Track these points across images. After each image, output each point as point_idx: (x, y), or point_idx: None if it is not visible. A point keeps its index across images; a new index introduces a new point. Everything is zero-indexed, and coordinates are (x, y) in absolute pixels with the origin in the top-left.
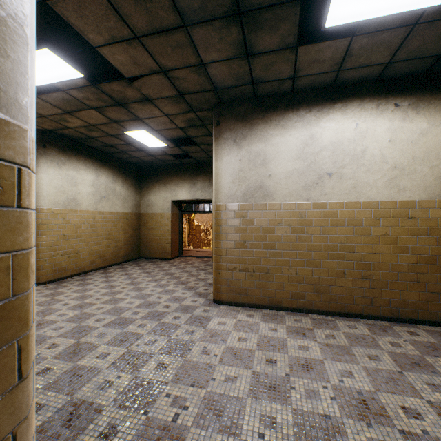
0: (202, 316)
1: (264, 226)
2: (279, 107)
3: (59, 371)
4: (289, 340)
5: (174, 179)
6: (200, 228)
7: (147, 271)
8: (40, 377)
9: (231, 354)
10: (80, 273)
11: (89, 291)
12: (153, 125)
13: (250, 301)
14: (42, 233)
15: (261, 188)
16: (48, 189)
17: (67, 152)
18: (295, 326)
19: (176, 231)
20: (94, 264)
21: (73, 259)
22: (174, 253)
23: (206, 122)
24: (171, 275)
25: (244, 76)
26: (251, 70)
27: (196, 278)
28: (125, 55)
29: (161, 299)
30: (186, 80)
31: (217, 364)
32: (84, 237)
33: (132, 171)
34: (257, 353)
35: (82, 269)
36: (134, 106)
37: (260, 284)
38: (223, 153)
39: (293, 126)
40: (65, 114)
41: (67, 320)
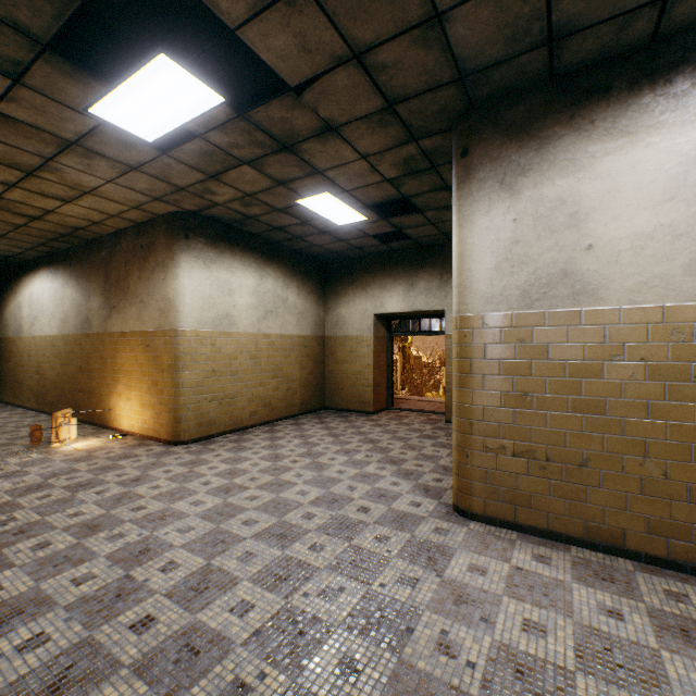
0: (434, 543)
1: (573, 361)
2: (614, 87)
3: (165, 628)
4: (669, 657)
5: (379, 278)
6: (422, 361)
7: (334, 432)
8: (133, 636)
9: (511, 671)
10: (236, 429)
11: (242, 463)
12: (341, 182)
13: (538, 523)
14: (184, 368)
15: (566, 277)
16: (192, 300)
17: (218, 244)
18: (675, 615)
19: (382, 367)
20: (255, 416)
21: (226, 407)
22: (379, 404)
23: (437, 160)
24: (374, 443)
25: (530, 24)
26: (551, 3)
27: (418, 454)
28: (284, 34)
29: (354, 491)
30: (400, 69)
31: (477, 695)
32: (241, 374)
33: (313, 270)
34: (581, 686)
35: (238, 423)
36: (309, 147)
37: (562, 490)
38: (476, 210)
39: (656, 124)
40: (209, 181)
41: (201, 515)
